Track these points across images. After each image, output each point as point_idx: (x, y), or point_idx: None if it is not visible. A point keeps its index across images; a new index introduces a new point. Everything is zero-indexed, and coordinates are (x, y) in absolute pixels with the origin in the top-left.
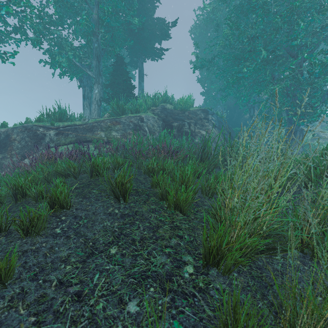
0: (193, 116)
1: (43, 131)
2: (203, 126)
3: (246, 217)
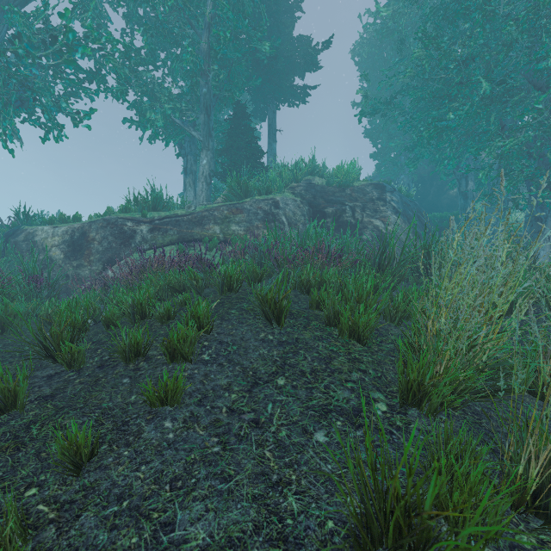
0: (360, 196)
1: (132, 227)
2: (377, 212)
3: (458, 343)
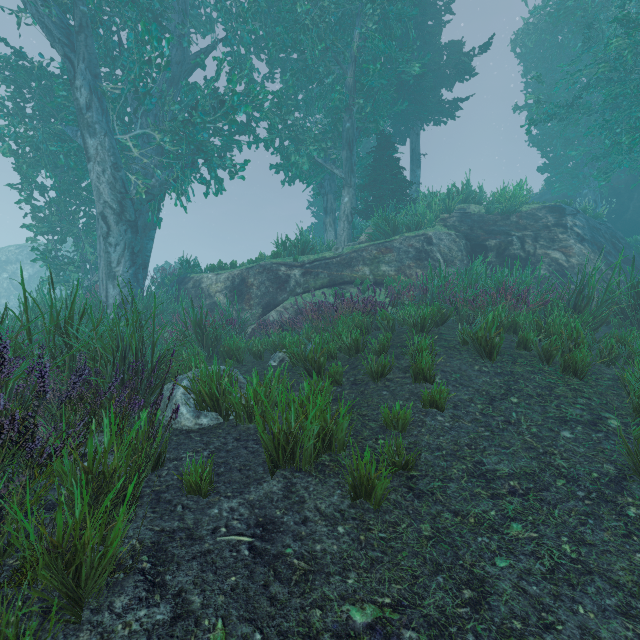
0: (530, 223)
1: (286, 272)
2: (554, 241)
3: None
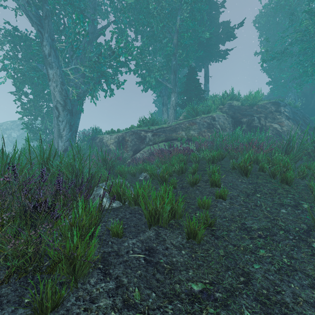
0: (263, 110)
1: (144, 134)
2: (275, 119)
3: None
